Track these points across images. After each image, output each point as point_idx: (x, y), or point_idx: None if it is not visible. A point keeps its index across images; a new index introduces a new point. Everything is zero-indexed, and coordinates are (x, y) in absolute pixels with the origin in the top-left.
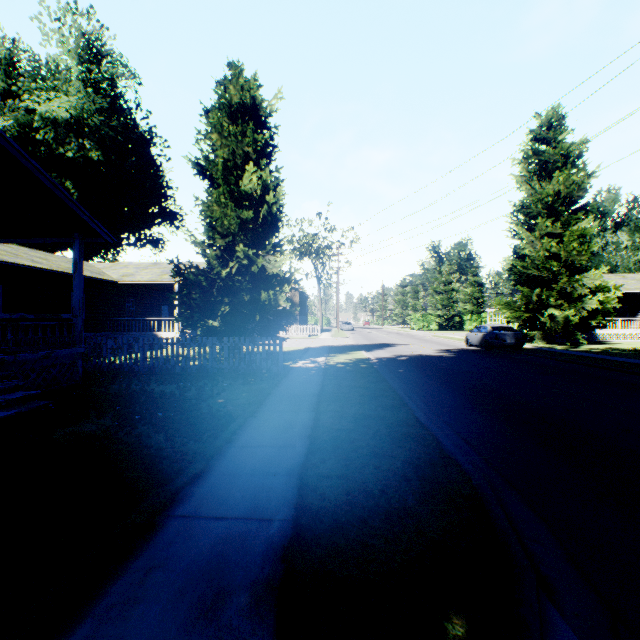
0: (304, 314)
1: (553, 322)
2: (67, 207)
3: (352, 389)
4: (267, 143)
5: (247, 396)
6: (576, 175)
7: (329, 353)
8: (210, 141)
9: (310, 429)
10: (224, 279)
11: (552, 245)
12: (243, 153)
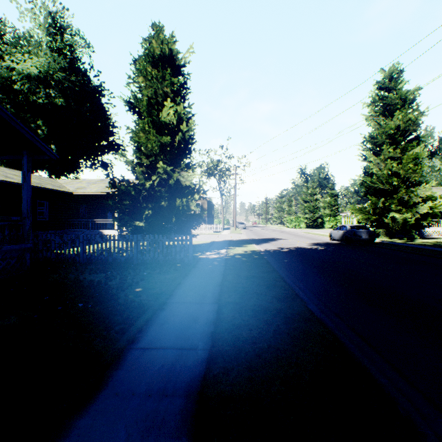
0: (211, 217)
1: (394, 222)
2: (14, 128)
3: (249, 279)
4: (182, 86)
5: (161, 285)
6: (411, 114)
7: (229, 246)
8: (138, 84)
9: (213, 325)
10: (148, 189)
11: (393, 166)
12: (163, 93)
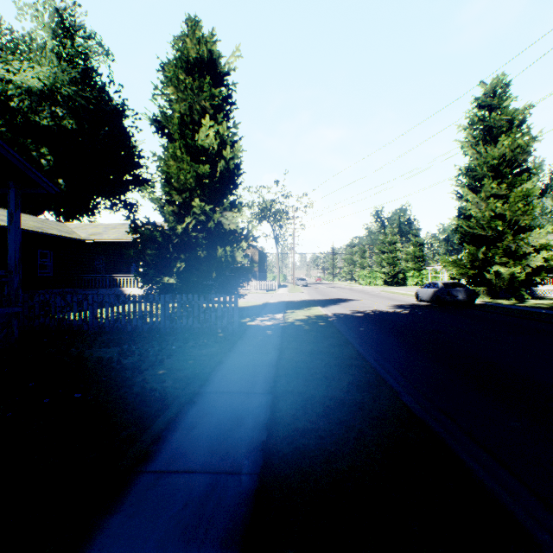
0: (263, 271)
1: (498, 278)
2: None
3: (315, 356)
4: (225, 100)
5: (194, 364)
6: (520, 139)
7: (287, 309)
8: (167, 97)
9: (265, 429)
10: (180, 235)
11: (497, 206)
12: (200, 108)
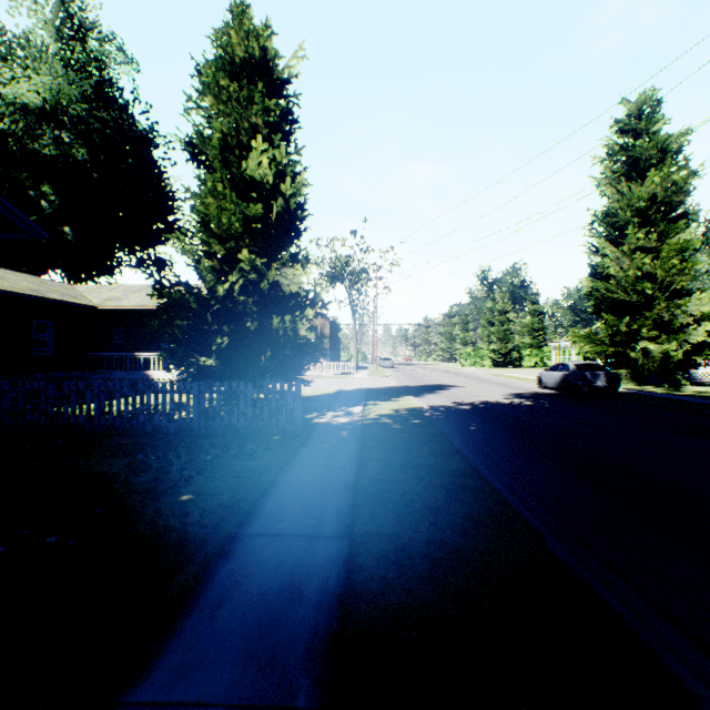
0: (336, 348)
1: (646, 358)
2: None
3: (409, 471)
4: (284, 117)
5: (235, 485)
6: (676, 174)
7: (367, 399)
8: (205, 112)
9: (337, 608)
10: (221, 299)
11: (645, 262)
12: (250, 127)
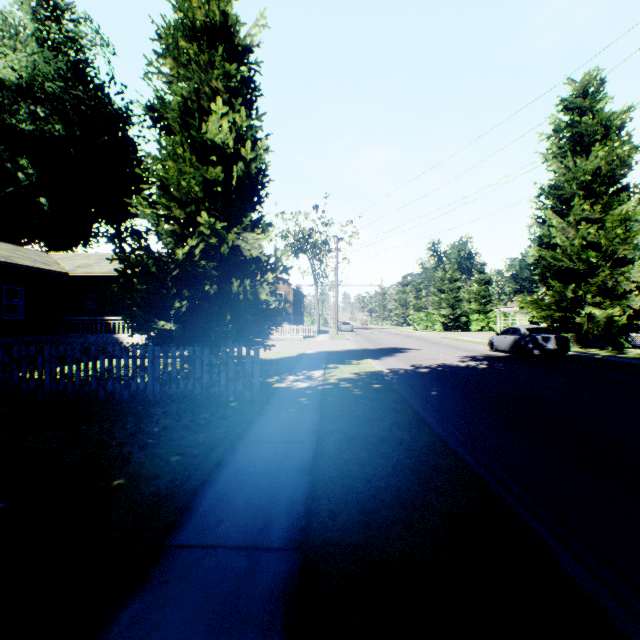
0: (299, 314)
1: (591, 323)
2: None
3: (374, 447)
4: (246, 84)
5: (177, 466)
6: (619, 149)
7: (328, 363)
8: (166, 77)
9: None
10: (180, 262)
11: (590, 232)
12: (210, 91)
